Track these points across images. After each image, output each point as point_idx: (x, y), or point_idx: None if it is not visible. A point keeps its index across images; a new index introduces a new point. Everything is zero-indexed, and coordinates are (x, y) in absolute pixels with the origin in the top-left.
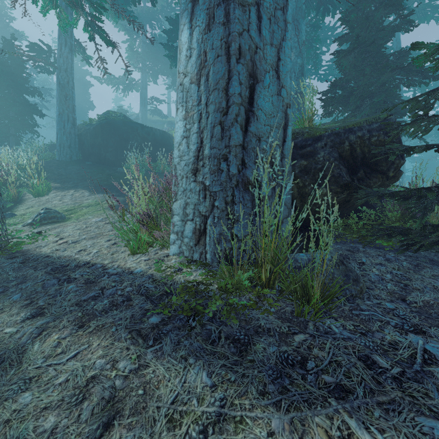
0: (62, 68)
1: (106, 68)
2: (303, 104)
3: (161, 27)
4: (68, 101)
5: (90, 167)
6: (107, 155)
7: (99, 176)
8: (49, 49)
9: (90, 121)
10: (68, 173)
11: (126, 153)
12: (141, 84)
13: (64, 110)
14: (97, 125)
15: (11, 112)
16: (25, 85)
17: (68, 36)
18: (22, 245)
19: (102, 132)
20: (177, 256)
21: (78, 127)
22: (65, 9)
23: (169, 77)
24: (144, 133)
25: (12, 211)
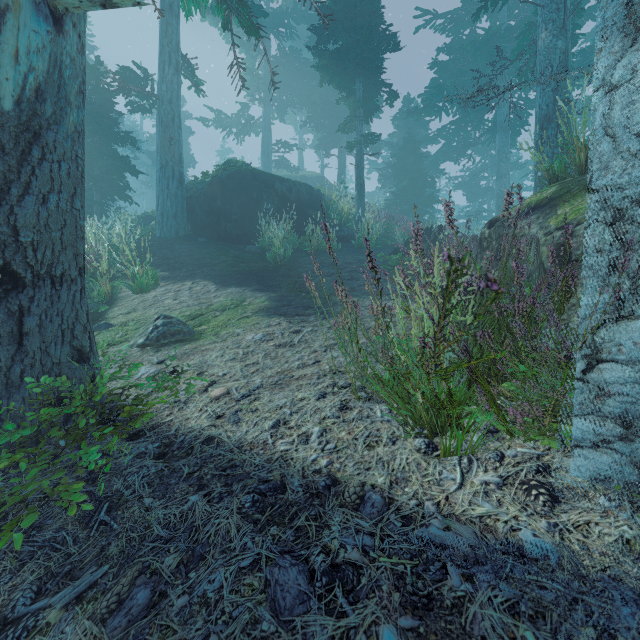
0: (165, 98)
1: (243, 80)
2: (568, 121)
3: (291, 37)
4: (174, 147)
5: (206, 245)
6: (229, 226)
7: (223, 259)
8: (145, 74)
9: (205, 176)
10: (176, 255)
11: (257, 222)
12: (263, 122)
13: (168, 161)
14: (214, 182)
15: (95, 169)
16: (113, 130)
17: (173, 50)
18: (142, 397)
19: (222, 191)
20: (621, 489)
21: (187, 187)
22: (169, 10)
23: (298, 113)
24: (283, 190)
25: (106, 319)
